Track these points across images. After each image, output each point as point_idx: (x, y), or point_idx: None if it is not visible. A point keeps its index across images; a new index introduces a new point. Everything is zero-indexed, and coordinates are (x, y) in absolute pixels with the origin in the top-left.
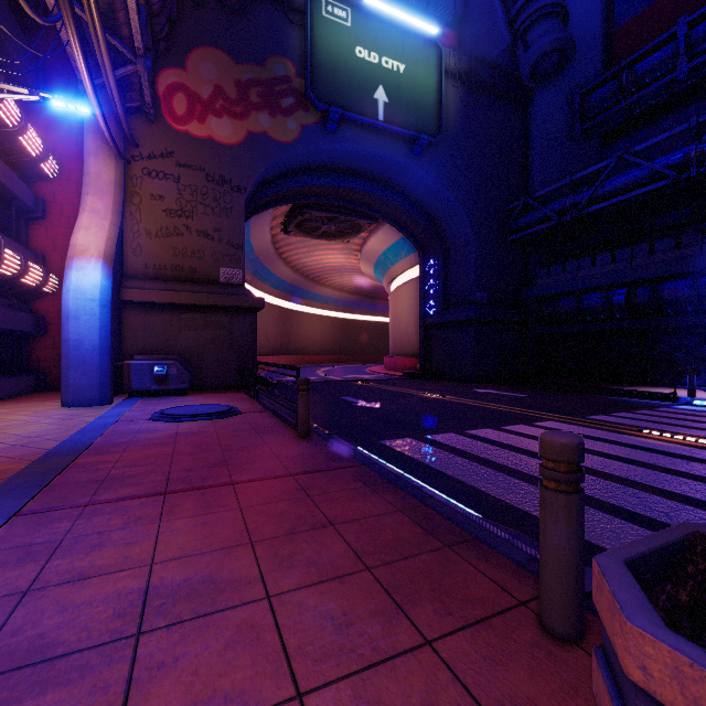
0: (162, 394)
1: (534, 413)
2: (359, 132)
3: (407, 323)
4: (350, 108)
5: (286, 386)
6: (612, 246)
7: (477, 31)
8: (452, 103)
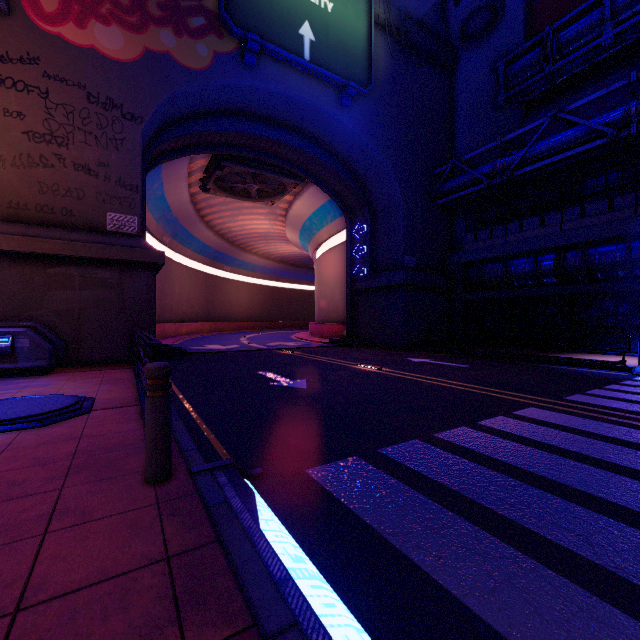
0: (7, 374)
1: (498, 392)
2: (282, 72)
3: (333, 289)
4: (271, 40)
5: (197, 357)
6: (538, 212)
7: None
8: (382, 56)
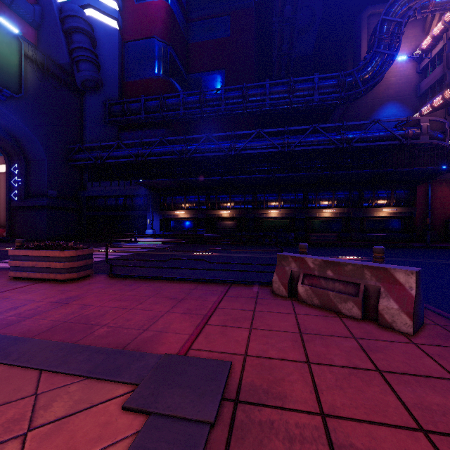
0: None
1: None
2: None
3: None
4: None
5: None
6: (120, 178)
7: (50, 40)
8: (31, 76)
